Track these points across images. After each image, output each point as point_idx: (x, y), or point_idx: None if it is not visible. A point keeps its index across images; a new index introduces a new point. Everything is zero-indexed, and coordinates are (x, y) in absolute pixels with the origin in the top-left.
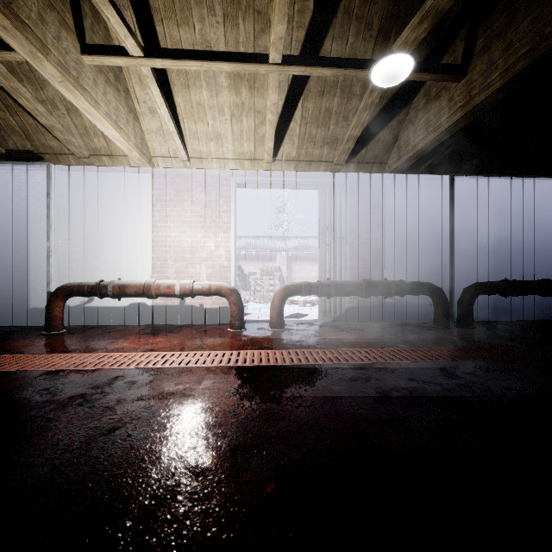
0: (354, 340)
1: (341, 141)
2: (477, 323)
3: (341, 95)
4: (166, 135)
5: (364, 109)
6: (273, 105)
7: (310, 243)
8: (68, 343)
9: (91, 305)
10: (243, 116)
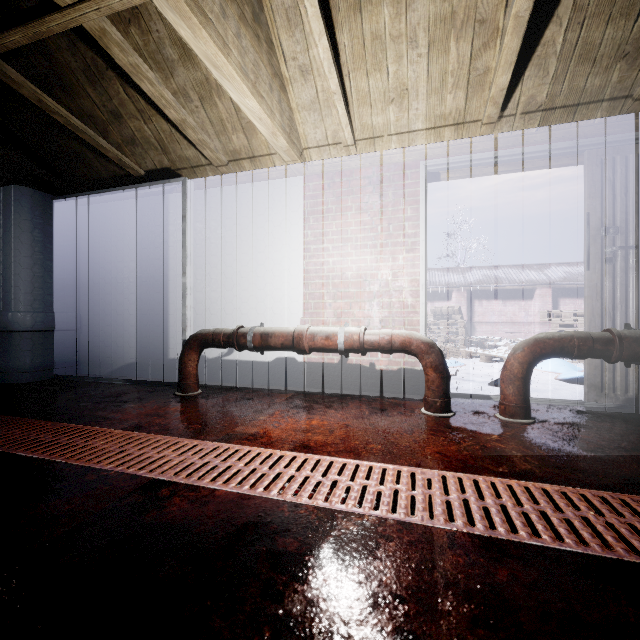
0: None
1: None
2: None
3: None
4: (323, 109)
5: None
6: None
7: (500, 275)
8: (196, 416)
9: (231, 358)
10: (451, 39)
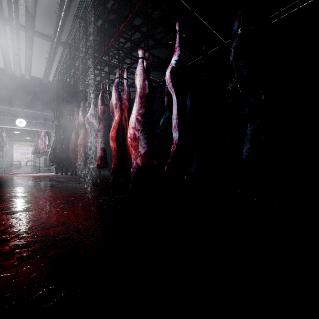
0: None
1: None
2: None
3: None
4: None
5: None
6: None
7: None
8: None
9: None
10: None
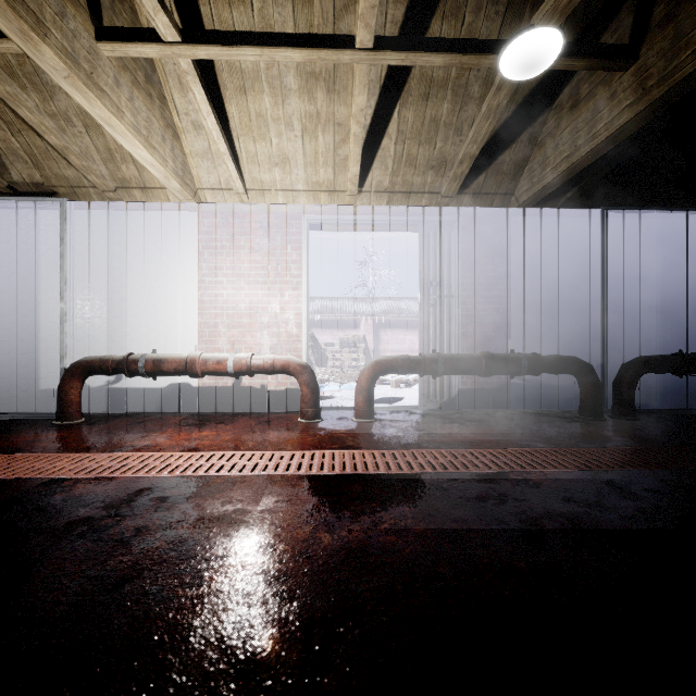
0: (471, 436)
1: (452, 164)
2: (639, 413)
3: (452, 99)
4: (216, 160)
5: (486, 116)
6: (360, 112)
7: (403, 306)
8: (84, 438)
9: (119, 386)
10: (319, 130)
